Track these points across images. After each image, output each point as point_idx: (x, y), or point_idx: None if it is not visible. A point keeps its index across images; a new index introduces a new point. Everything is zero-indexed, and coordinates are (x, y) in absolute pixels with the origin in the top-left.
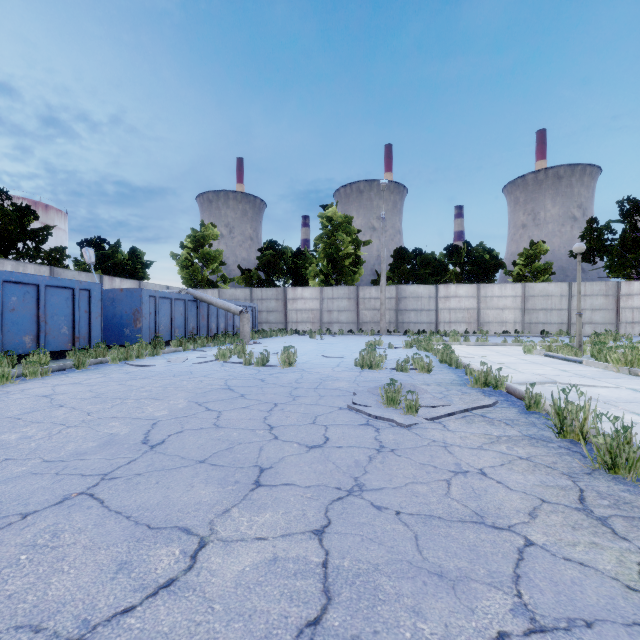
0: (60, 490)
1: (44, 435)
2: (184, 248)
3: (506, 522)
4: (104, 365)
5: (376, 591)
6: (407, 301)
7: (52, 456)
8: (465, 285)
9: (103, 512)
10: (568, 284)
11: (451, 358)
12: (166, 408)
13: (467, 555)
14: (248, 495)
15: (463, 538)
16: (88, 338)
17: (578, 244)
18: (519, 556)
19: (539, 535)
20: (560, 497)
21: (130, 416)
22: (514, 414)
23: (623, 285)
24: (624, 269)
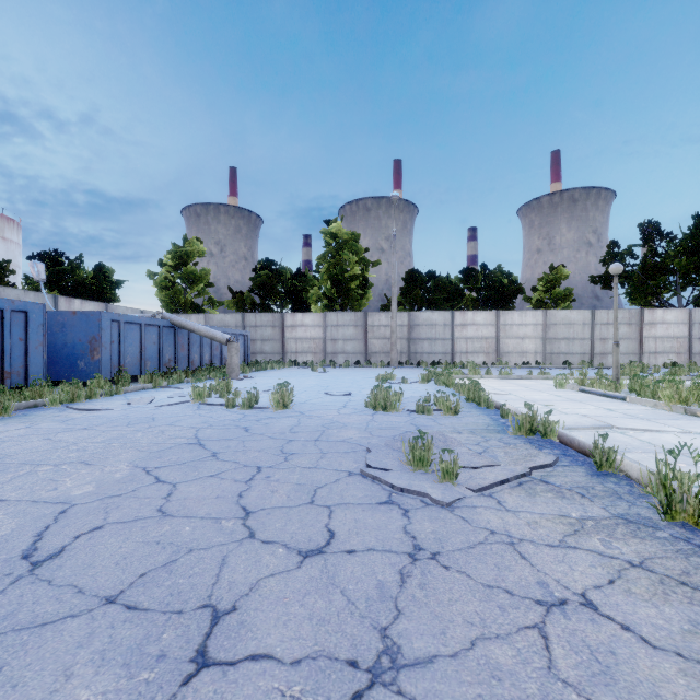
0: None
1: None
2: (163, 266)
3: None
4: (38, 409)
5: None
6: (420, 329)
7: None
8: (483, 312)
9: None
10: (591, 311)
11: (480, 396)
12: (94, 480)
13: None
14: (175, 699)
15: None
16: (24, 373)
17: (615, 264)
18: None
19: None
20: None
21: (30, 497)
22: (584, 477)
23: (646, 313)
24: (645, 296)
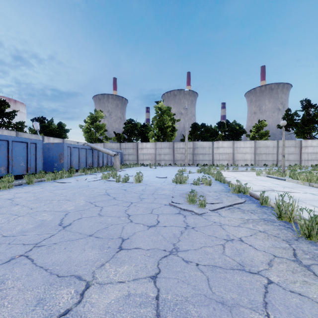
0: (9, 254)
1: (5, 221)
2: (86, 122)
3: (256, 269)
4: (43, 182)
5: (187, 315)
6: (198, 149)
7: (8, 233)
8: (227, 141)
9: (32, 267)
10: (277, 141)
11: (221, 178)
12: (73, 205)
13: (237, 290)
14: (115, 255)
15: (234, 279)
16: (35, 168)
17: (283, 121)
18: (265, 290)
19: (275, 277)
20: (283, 254)
21: (53, 210)
22: (254, 207)
23: (303, 142)
24: (303, 134)
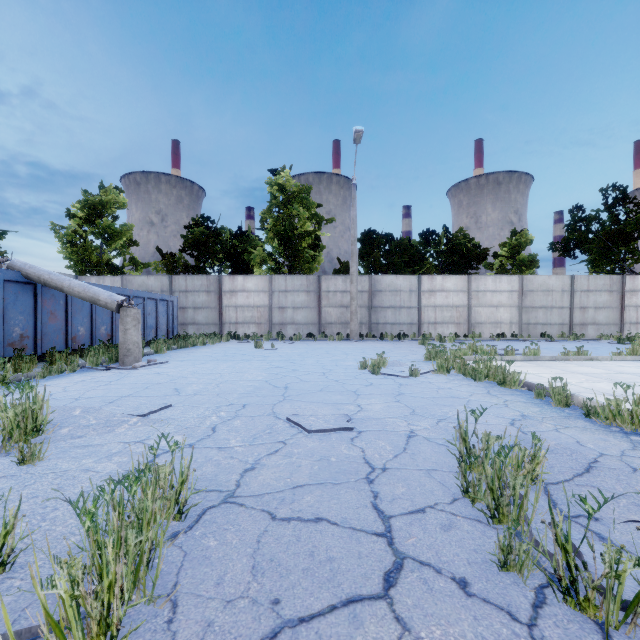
0: None
1: None
2: (72, 217)
3: None
4: None
5: None
6: (383, 296)
7: None
8: (453, 276)
9: None
10: (570, 277)
11: None
12: None
13: None
14: None
15: None
16: None
17: None
18: None
19: None
20: None
21: None
22: None
23: (627, 279)
24: (611, 263)
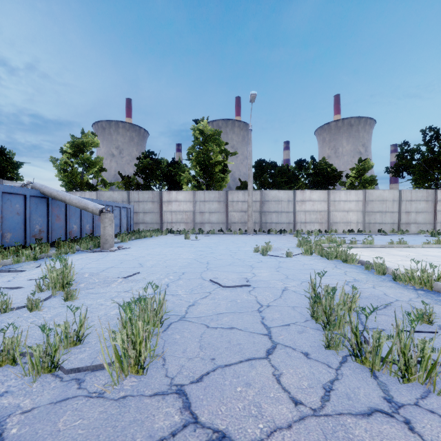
0: None
1: None
2: (64, 153)
3: None
4: None
5: None
6: (269, 204)
7: None
8: (318, 191)
9: None
10: (398, 191)
11: None
12: None
13: None
14: None
15: None
16: None
17: None
18: None
19: None
20: None
21: None
22: None
23: (439, 192)
24: (428, 181)
